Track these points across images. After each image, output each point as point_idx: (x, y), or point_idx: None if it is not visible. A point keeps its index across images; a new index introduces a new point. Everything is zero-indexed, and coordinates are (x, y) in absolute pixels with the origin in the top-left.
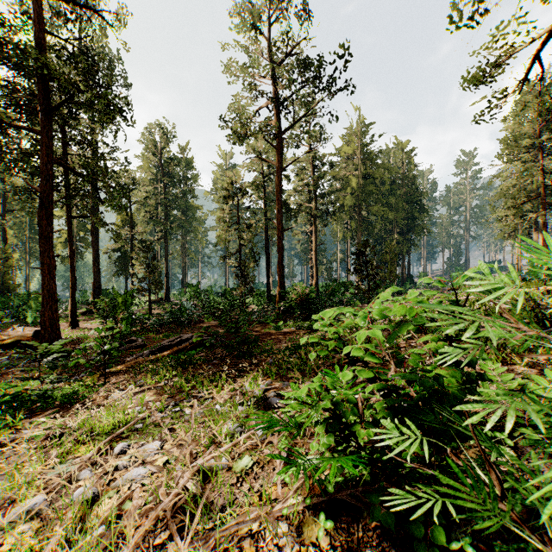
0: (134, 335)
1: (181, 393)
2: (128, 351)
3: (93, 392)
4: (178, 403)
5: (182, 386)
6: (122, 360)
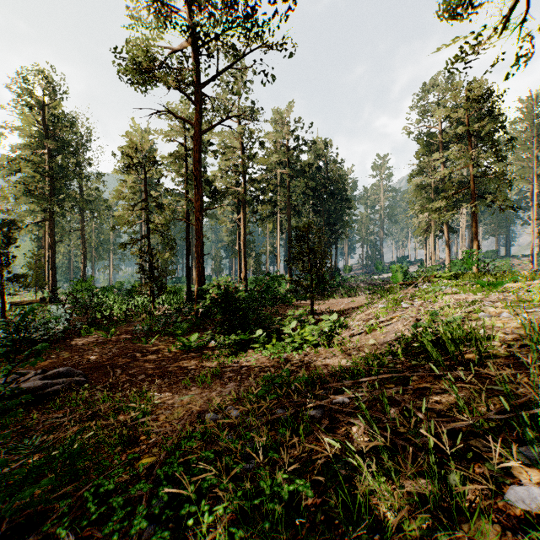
0: None
1: None
2: None
3: None
4: None
5: None
6: None
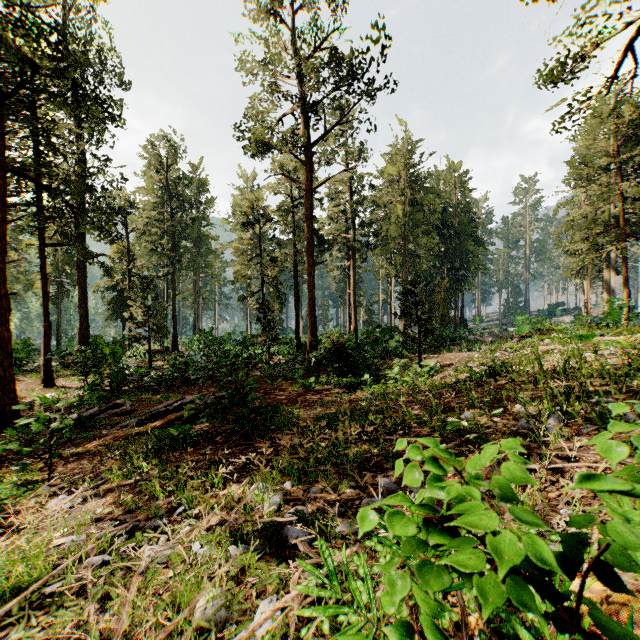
0: (123, 397)
1: (146, 511)
2: (109, 419)
3: (25, 497)
4: (141, 525)
5: (154, 492)
6: (98, 433)
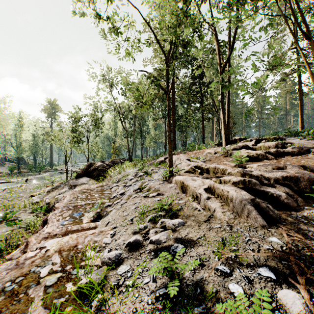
0: None
1: None
2: None
3: None
4: None
5: None
6: None
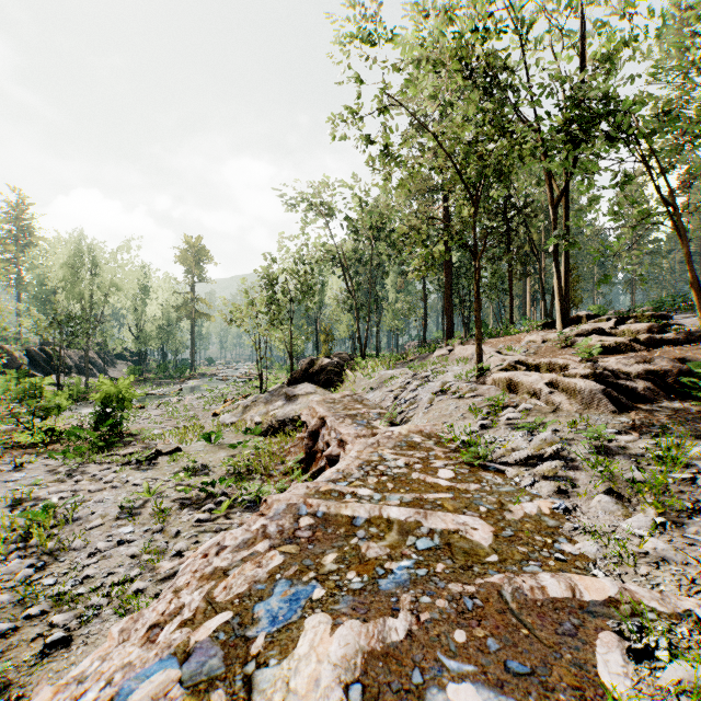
0: None
1: None
2: None
3: None
4: None
5: None
6: None
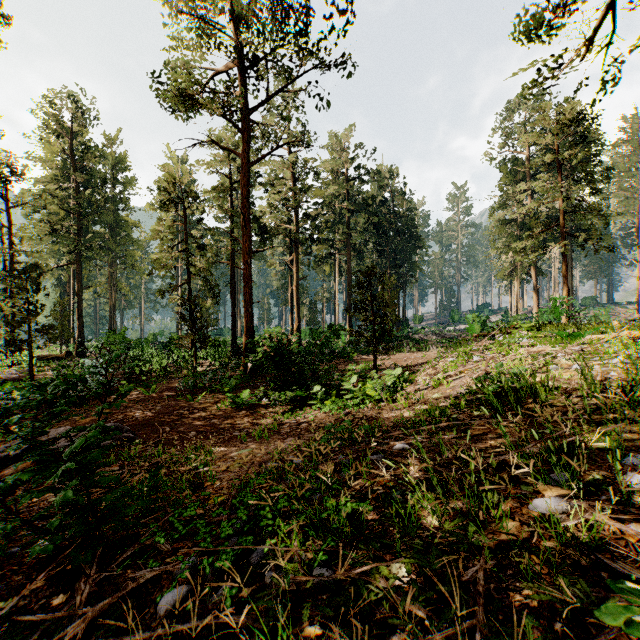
0: None
1: None
2: None
3: None
4: None
5: None
6: None
